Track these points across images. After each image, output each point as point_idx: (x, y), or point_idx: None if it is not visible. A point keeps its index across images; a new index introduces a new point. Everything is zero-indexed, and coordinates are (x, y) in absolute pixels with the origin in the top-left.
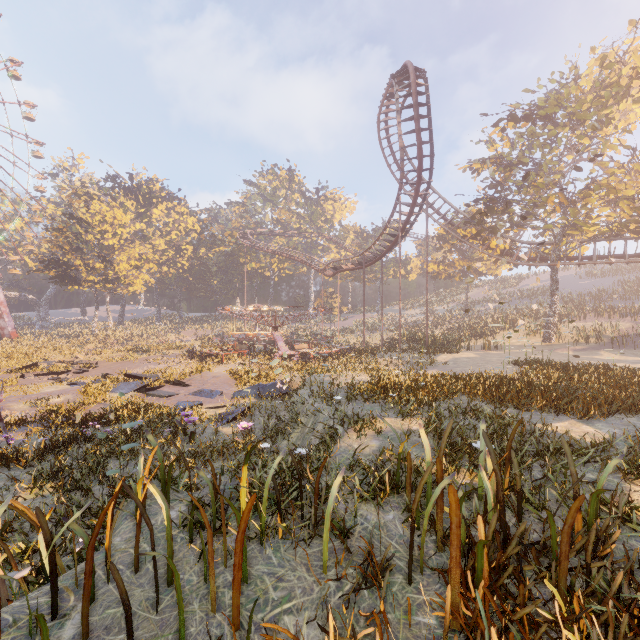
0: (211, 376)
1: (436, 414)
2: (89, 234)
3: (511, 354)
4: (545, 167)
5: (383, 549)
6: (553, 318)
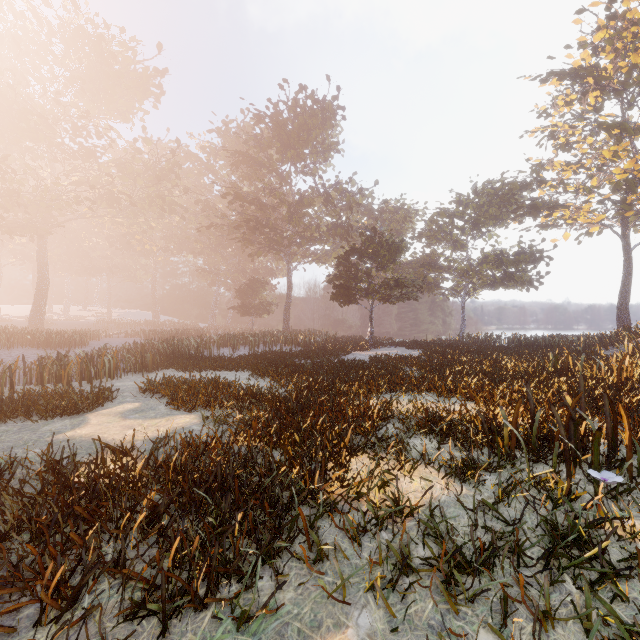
0: None
1: None
2: None
3: None
4: None
5: None
6: None
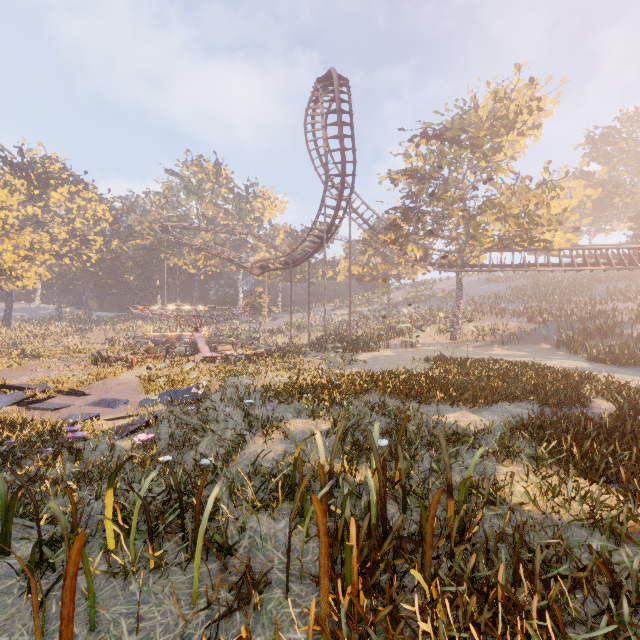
0: (116, 383)
1: (347, 412)
2: None
3: (423, 351)
4: (451, 183)
5: (267, 563)
6: (458, 318)
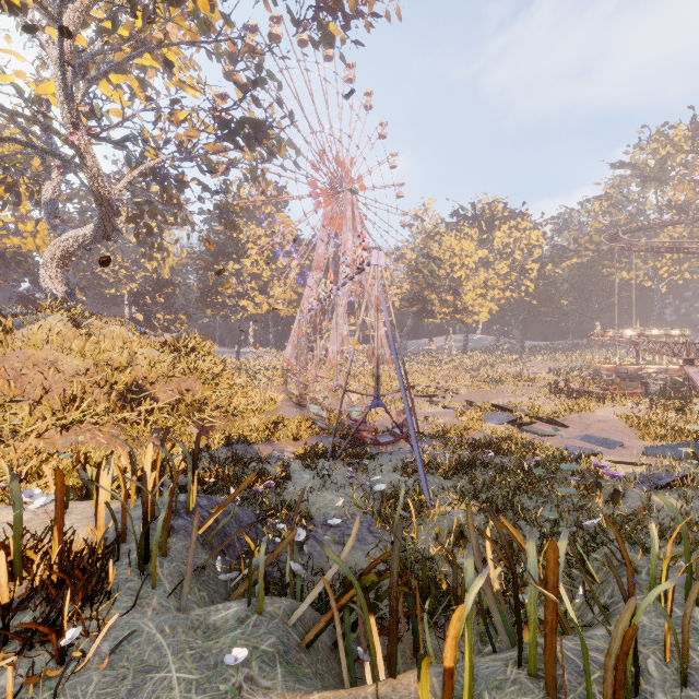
0: (594, 419)
1: None
2: (441, 270)
3: None
4: None
5: None
6: None
